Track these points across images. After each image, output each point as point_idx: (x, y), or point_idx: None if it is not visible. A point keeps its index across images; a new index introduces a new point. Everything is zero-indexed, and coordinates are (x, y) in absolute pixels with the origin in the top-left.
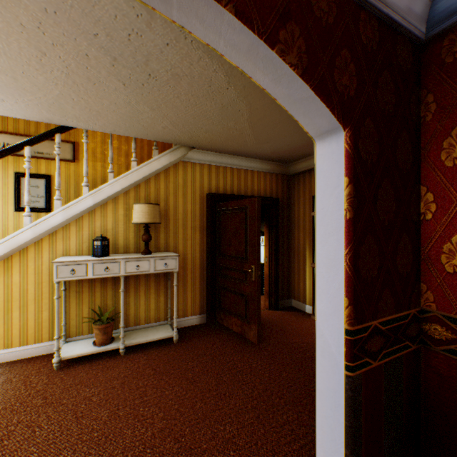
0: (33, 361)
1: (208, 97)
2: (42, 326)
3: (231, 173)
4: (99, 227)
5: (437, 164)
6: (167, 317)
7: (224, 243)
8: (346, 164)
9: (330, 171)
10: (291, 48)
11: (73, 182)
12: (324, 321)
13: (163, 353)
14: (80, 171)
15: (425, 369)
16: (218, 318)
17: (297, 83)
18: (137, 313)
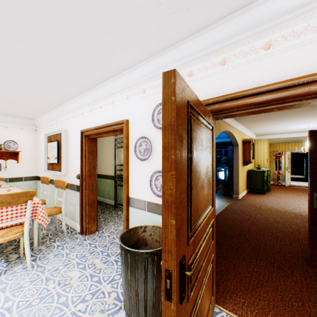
0: None
1: None
2: None
3: None
4: None
5: None
6: None
7: None
8: None
9: None
10: None
11: None
12: None
13: None
14: None
15: None
16: None
17: None
18: None
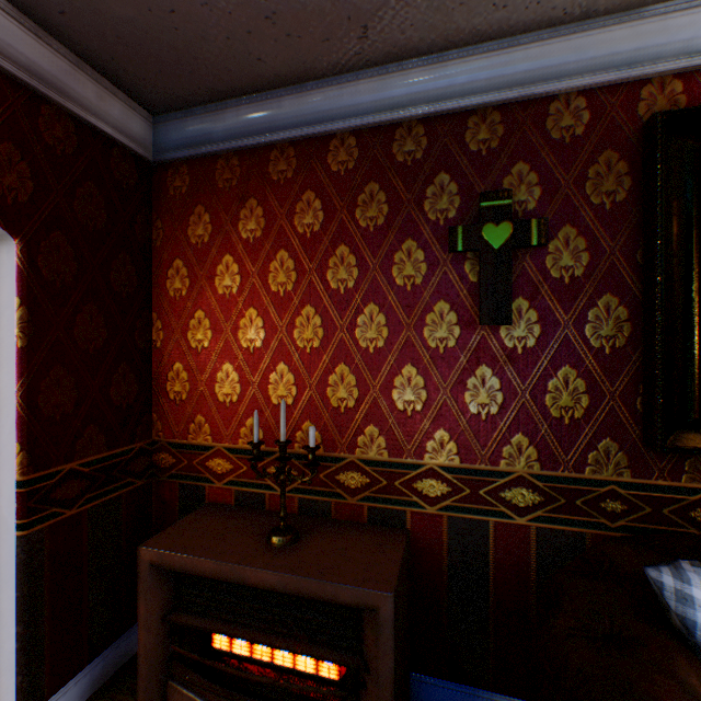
0: None
1: None
2: None
3: None
4: None
5: (165, 292)
6: None
7: None
8: (19, 282)
9: (3, 286)
10: None
11: None
12: None
13: None
14: None
15: (158, 502)
16: None
17: None
18: None
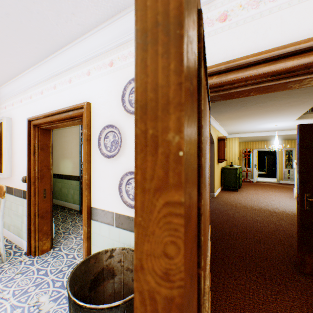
0: None
1: None
2: None
3: None
4: None
5: None
6: None
7: None
8: None
9: None
10: None
11: None
12: None
13: None
14: None
15: None
16: None
17: None
18: None
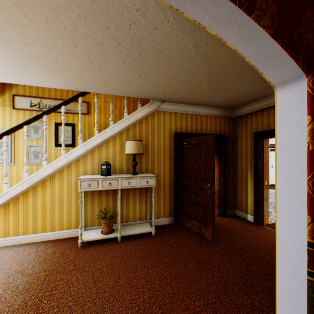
0: (66, 241)
1: (179, 64)
2: (71, 219)
3: (191, 117)
4: (104, 156)
5: None
6: (147, 217)
7: (186, 167)
8: (309, 105)
9: (292, 111)
10: (265, 13)
11: (87, 127)
12: (285, 233)
13: (145, 243)
14: (91, 120)
15: None
16: (182, 221)
17: (267, 41)
18: (127, 213)
